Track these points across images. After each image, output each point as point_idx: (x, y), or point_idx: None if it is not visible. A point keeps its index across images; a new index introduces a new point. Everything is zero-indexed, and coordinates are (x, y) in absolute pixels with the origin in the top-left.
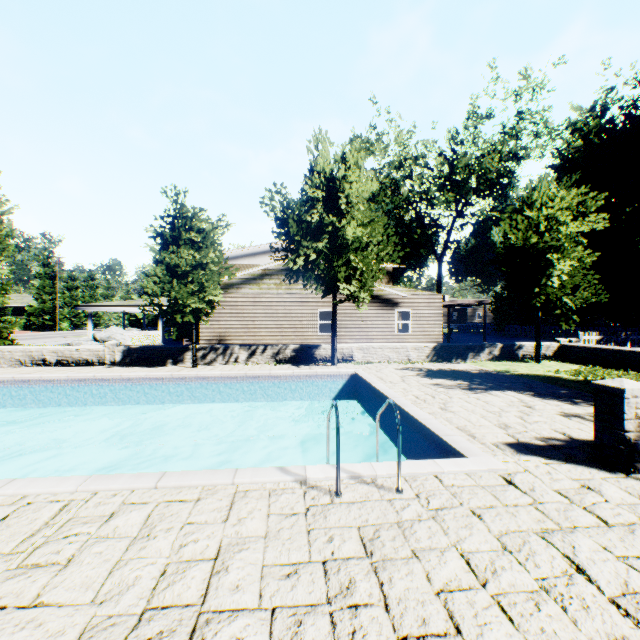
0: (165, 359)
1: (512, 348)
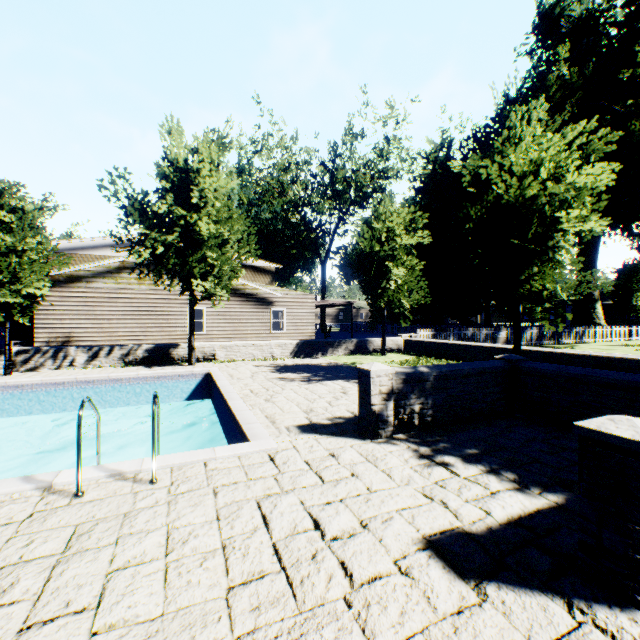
0: None
1: (365, 343)
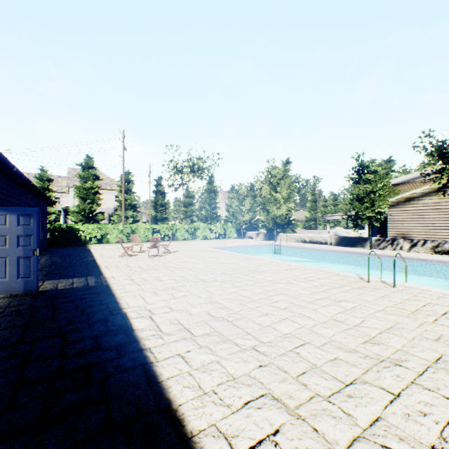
0: (355, 244)
1: None
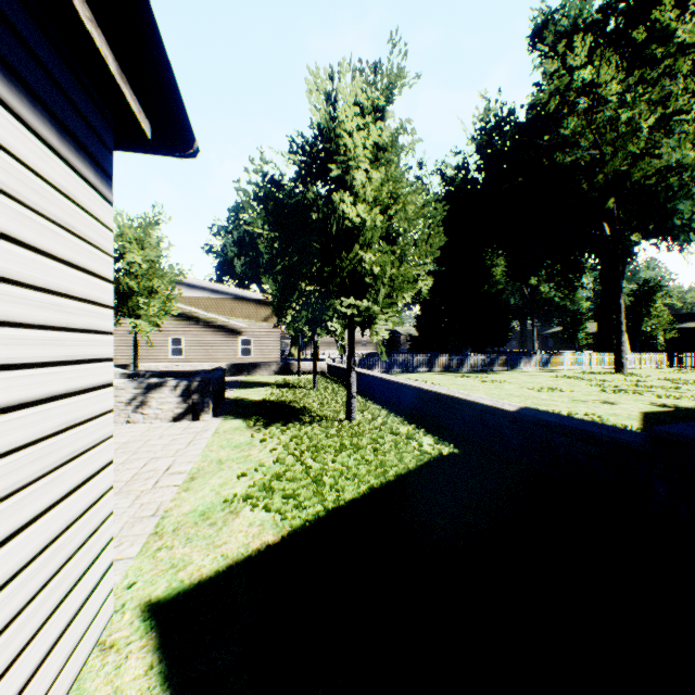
0: None
1: (289, 366)
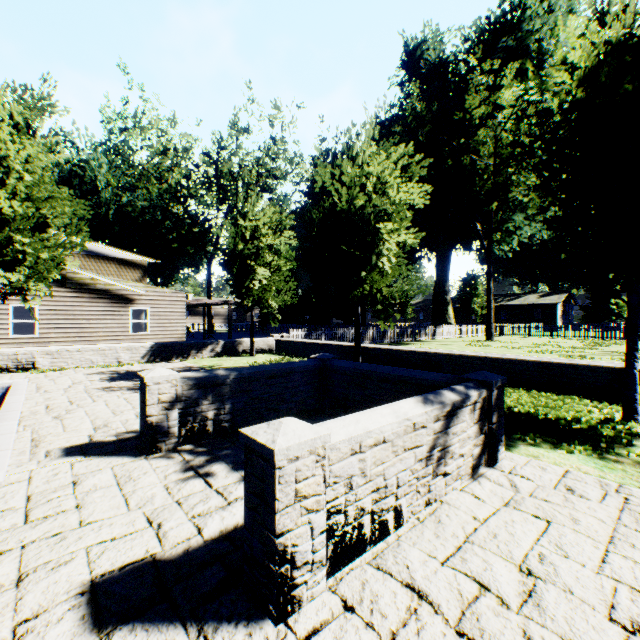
0: None
1: (234, 344)
